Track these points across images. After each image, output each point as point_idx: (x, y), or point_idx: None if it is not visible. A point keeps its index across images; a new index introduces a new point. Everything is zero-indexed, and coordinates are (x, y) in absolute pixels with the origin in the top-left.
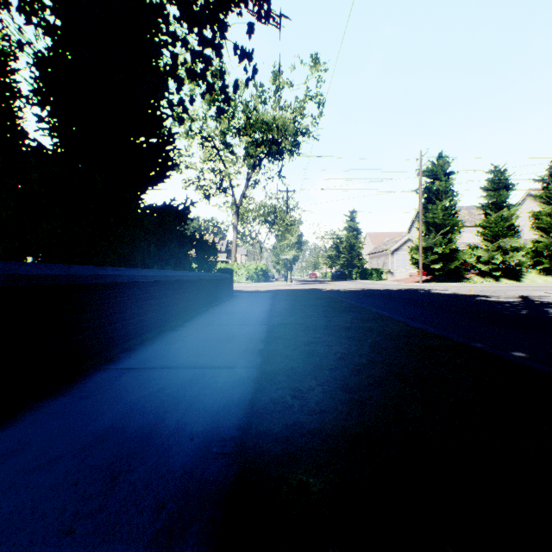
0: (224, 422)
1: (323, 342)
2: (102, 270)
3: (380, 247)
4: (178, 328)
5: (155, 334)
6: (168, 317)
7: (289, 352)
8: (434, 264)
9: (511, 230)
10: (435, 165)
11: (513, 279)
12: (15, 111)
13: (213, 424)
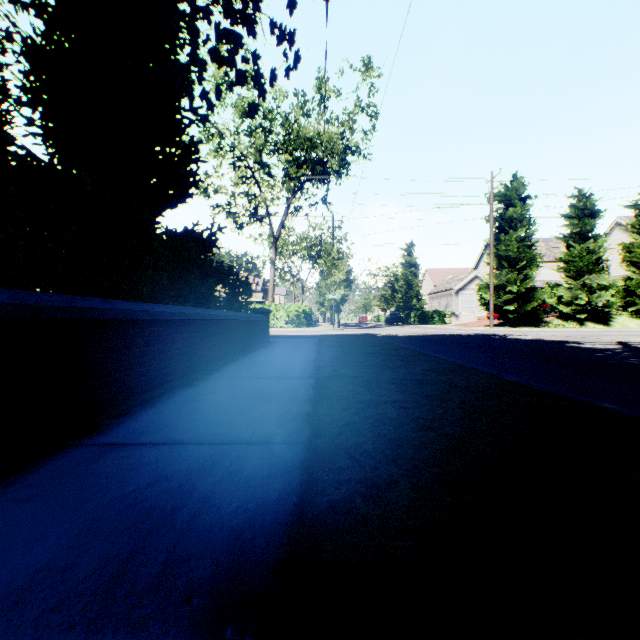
0: (251, 555)
1: (393, 403)
2: (83, 301)
3: (443, 286)
4: (196, 382)
5: (164, 390)
6: (184, 368)
7: (348, 417)
8: (507, 305)
9: (598, 265)
10: (509, 188)
11: (601, 323)
12: (2, 115)
13: (231, 561)
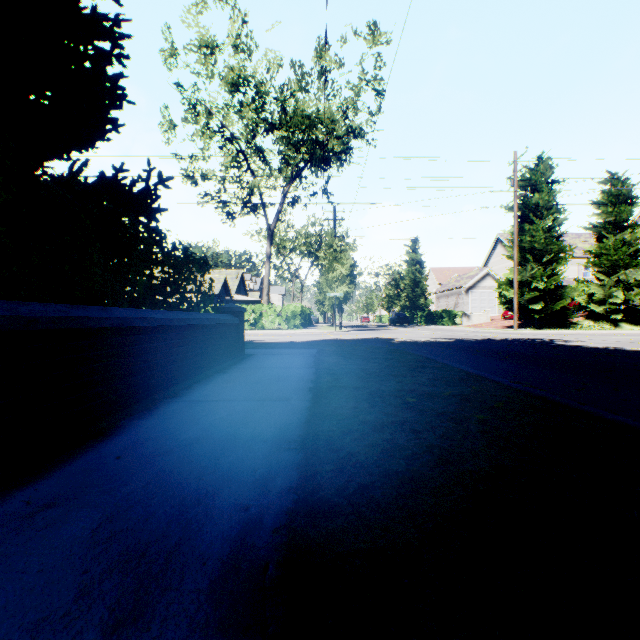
0: None
1: None
2: None
3: (450, 284)
4: None
5: None
6: None
7: None
8: (532, 304)
9: (634, 259)
10: (534, 171)
11: (637, 324)
12: None
13: None
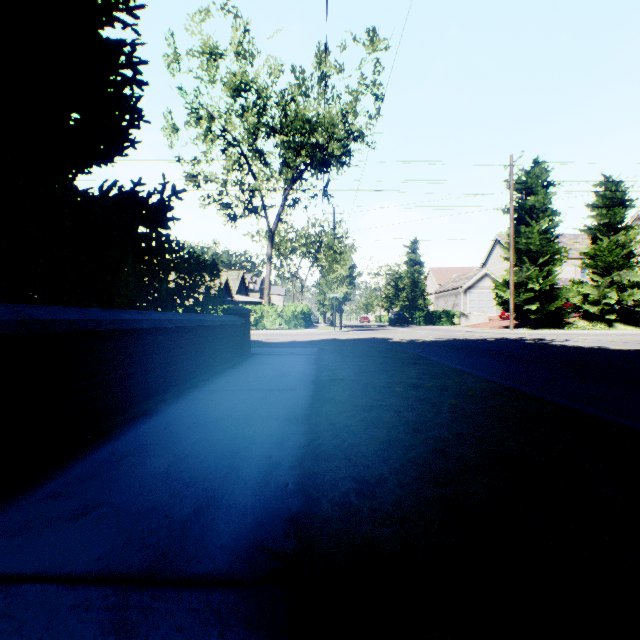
0: None
1: None
2: None
3: (449, 285)
4: None
5: None
6: None
7: None
8: (528, 304)
9: (628, 260)
10: (530, 174)
11: (631, 325)
12: None
13: None
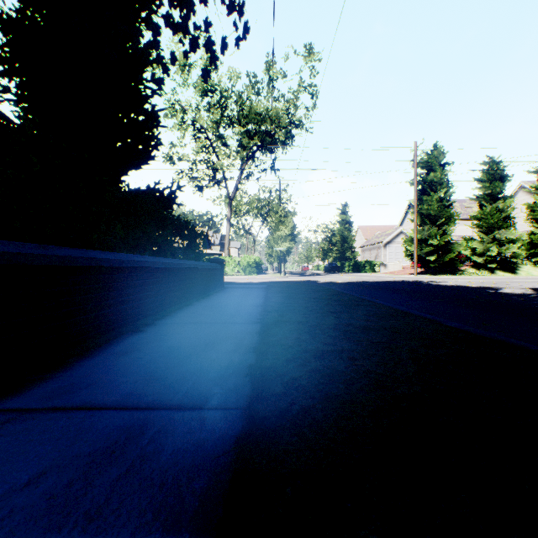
0: None
1: (340, 352)
2: (9, 246)
3: (373, 240)
4: (144, 328)
5: (109, 337)
6: (135, 314)
7: (294, 371)
8: (429, 256)
9: (507, 222)
10: (430, 156)
11: (509, 272)
12: None
13: None
